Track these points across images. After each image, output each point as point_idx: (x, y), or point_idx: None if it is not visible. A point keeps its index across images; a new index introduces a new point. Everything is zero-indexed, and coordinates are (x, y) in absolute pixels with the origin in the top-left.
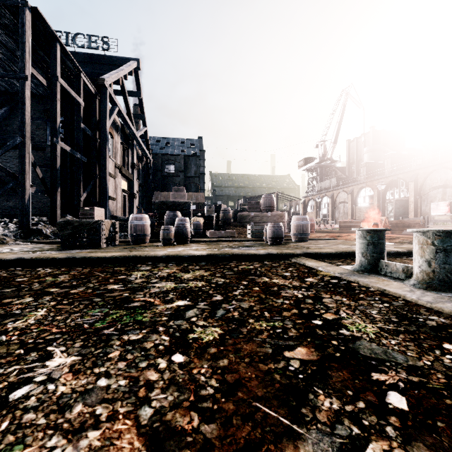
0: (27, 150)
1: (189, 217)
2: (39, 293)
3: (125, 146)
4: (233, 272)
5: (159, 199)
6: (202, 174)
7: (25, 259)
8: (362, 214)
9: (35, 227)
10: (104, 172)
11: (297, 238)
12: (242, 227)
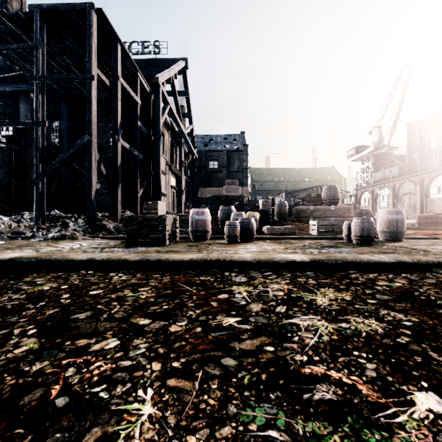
0: (93, 147)
1: (243, 211)
2: (125, 329)
3: (174, 144)
4: (389, 296)
5: (205, 195)
6: (245, 169)
7: (96, 260)
8: (436, 207)
9: (100, 222)
10: (157, 169)
11: (388, 236)
12: (301, 222)
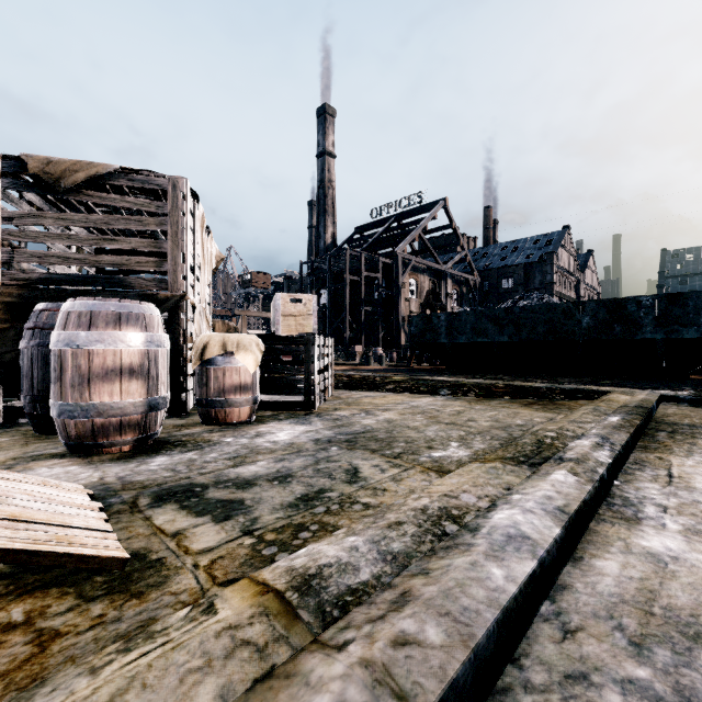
0: (347, 317)
1: None
2: None
3: (435, 281)
4: None
5: None
6: (549, 284)
7: None
8: None
9: None
10: (397, 315)
11: None
12: None
